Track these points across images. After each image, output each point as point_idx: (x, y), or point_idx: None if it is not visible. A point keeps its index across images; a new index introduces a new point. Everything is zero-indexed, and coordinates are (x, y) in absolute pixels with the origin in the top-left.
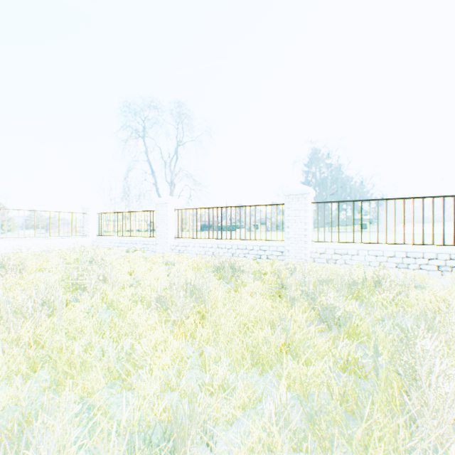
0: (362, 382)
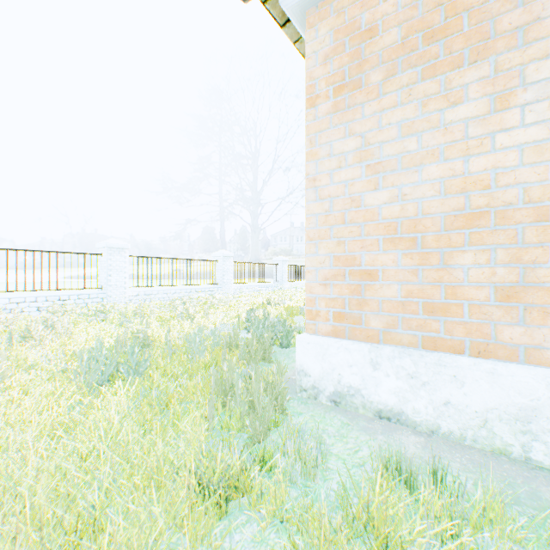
0: None
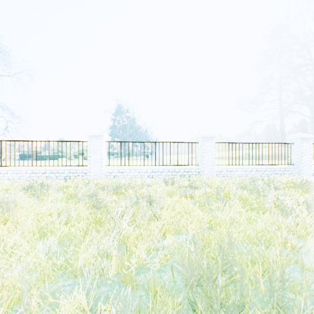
0: None
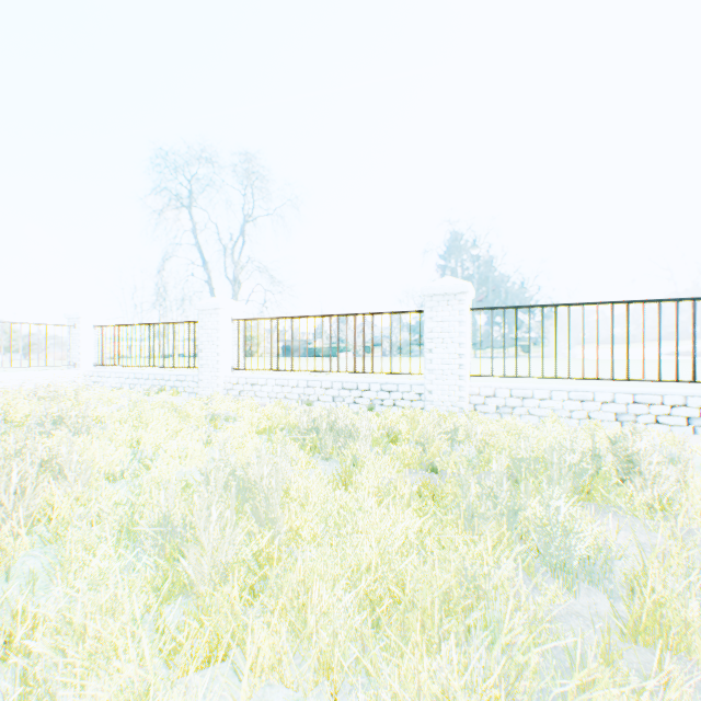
0: None
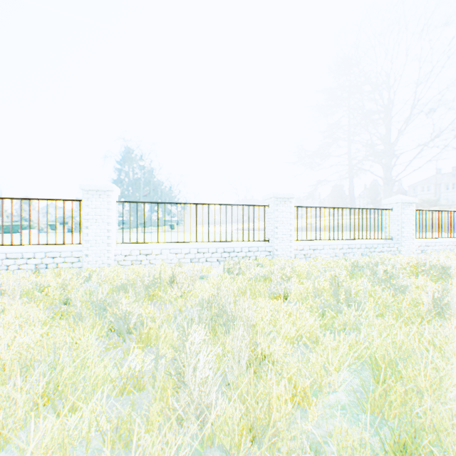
0: (145, 395)
